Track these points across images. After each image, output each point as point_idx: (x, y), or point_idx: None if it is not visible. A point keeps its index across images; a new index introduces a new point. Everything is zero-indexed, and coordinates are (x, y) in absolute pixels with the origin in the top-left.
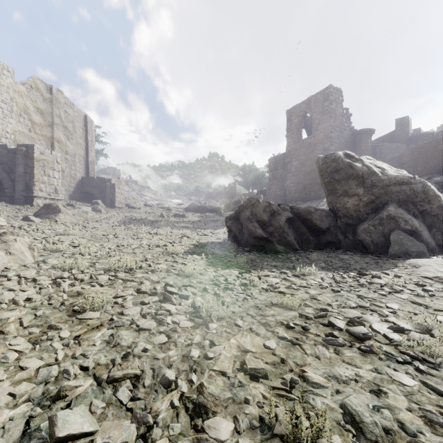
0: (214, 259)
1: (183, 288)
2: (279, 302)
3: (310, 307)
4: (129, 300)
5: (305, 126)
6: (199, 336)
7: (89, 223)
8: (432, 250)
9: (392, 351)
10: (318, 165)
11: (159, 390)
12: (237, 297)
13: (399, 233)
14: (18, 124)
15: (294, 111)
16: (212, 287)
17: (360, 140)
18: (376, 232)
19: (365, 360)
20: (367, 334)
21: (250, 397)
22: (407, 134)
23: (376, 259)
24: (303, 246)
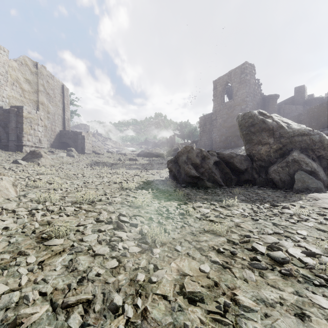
0: (159, 193)
1: (133, 217)
2: (211, 229)
3: (235, 234)
4: (89, 228)
5: (227, 92)
6: (145, 260)
7: (64, 165)
8: (327, 186)
9: (307, 274)
10: (238, 121)
11: (107, 315)
12: (176, 225)
13: (302, 173)
14: (11, 91)
15: (219, 81)
16: (156, 216)
17: (268, 103)
18: (283, 172)
19: (286, 283)
20: (285, 259)
21: (189, 323)
22: (303, 98)
23: (284, 193)
24: (227, 183)
